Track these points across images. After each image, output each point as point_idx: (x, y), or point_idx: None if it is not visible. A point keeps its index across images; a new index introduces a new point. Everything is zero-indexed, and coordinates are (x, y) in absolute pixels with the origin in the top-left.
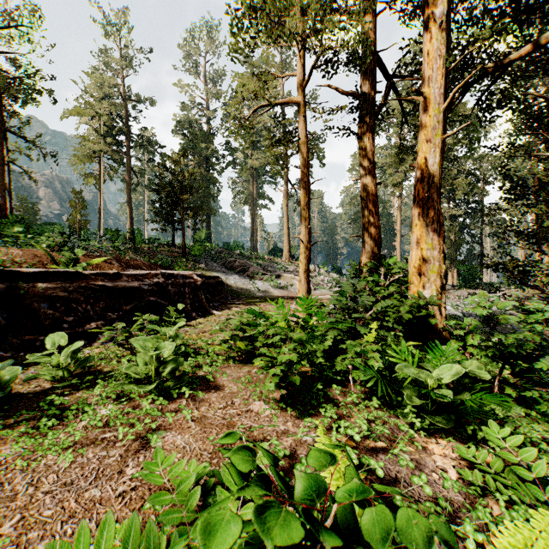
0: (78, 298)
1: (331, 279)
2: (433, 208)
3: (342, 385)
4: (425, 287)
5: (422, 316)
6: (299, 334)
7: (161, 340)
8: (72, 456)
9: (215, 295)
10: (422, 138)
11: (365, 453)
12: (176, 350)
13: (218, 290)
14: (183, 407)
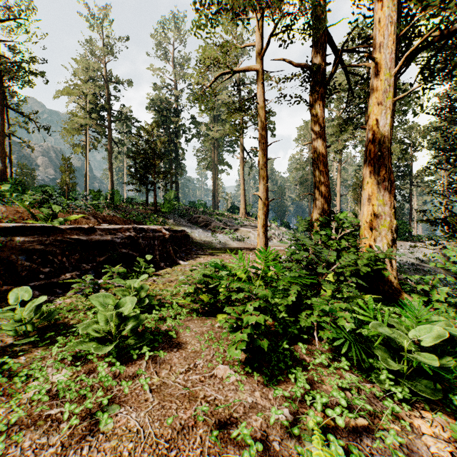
0: (54, 251)
1: (281, 232)
2: (384, 166)
3: (307, 341)
4: (376, 241)
5: (378, 269)
6: (265, 292)
7: (127, 293)
8: (4, 446)
9: (182, 246)
10: (373, 101)
11: (347, 436)
12: (141, 302)
13: (184, 242)
14: (141, 372)
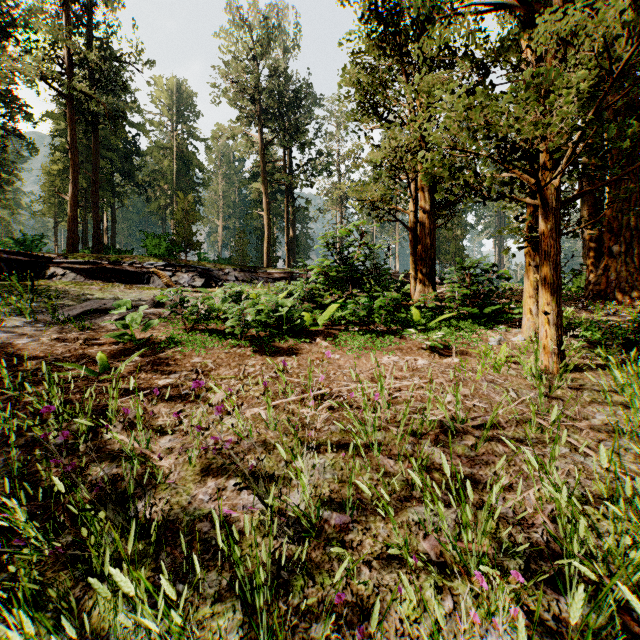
0: None
1: None
2: None
3: None
4: None
5: None
6: None
7: None
8: None
9: None
10: None
11: None
12: None
13: None
14: None
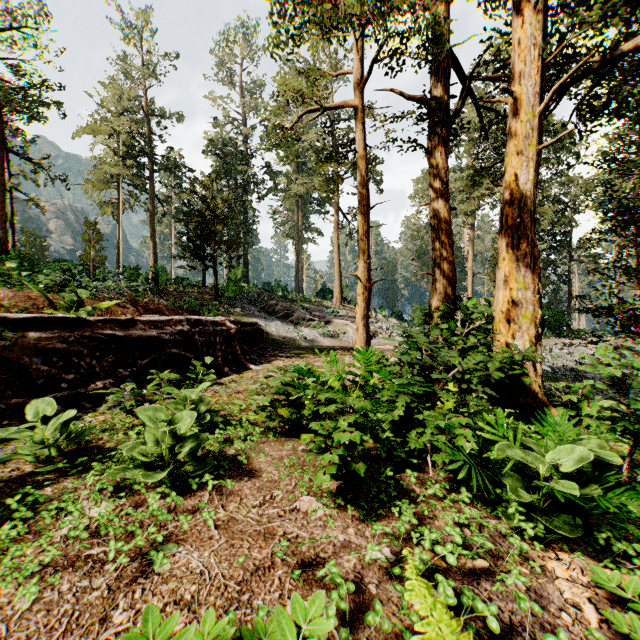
0: (80, 351)
1: (390, 325)
2: (526, 237)
3: (418, 469)
4: (514, 337)
5: (515, 374)
6: (362, 403)
7: (181, 406)
8: (37, 590)
9: (253, 345)
10: (511, 150)
11: (462, 579)
12: (200, 419)
13: (256, 339)
14: (203, 504)
